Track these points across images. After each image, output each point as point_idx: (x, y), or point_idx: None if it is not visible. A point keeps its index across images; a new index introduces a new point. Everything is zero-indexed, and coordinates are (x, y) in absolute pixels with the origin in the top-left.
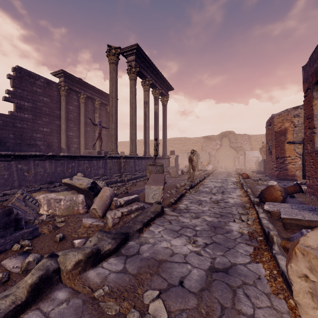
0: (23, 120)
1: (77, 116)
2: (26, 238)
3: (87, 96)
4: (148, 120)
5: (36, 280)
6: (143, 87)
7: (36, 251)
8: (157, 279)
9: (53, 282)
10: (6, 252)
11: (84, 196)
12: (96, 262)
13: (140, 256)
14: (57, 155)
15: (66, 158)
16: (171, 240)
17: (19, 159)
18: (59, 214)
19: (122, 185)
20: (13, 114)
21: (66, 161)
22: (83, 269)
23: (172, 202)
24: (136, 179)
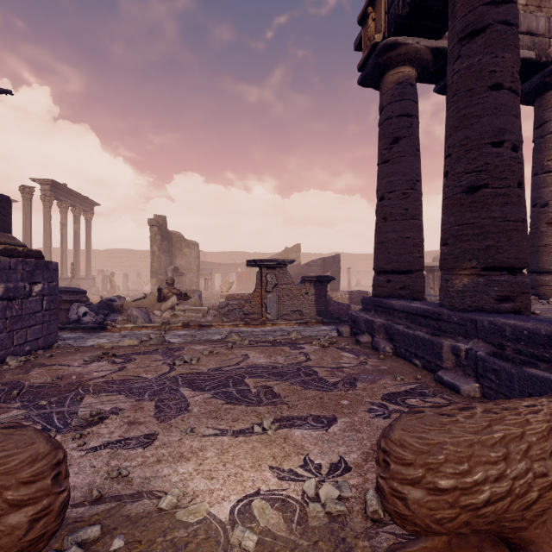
0: None
1: None
2: None
3: None
4: (66, 242)
5: None
6: (60, 209)
7: None
8: None
9: None
10: None
11: None
12: None
13: None
14: None
15: None
16: None
17: None
18: None
19: None
20: None
21: None
22: None
23: None
24: None
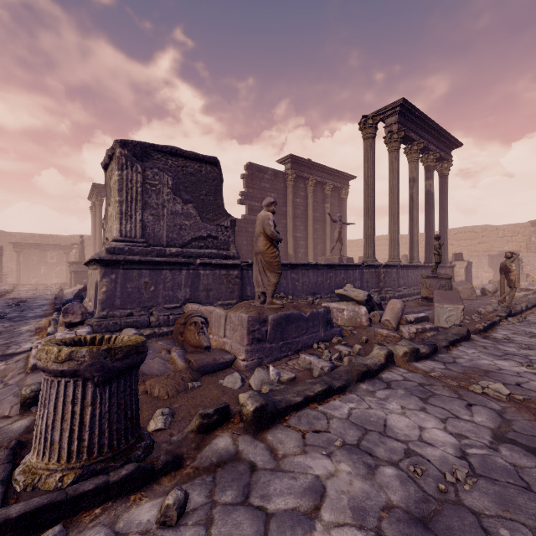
0: (254, 223)
1: (304, 210)
2: (337, 335)
3: (315, 181)
4: (416, 207)
5: (386, 353)
6: (408, 156)
7: (351, 345)
8: (488, 379)
9: (392, 361)
10: (330, 342)
11: (366, 308)
12: (416, 359)
13: (459, 364)
14: (319, 264)
15: (325, 267)
16: (493, 360)
17: (292, 269)
18: (341, 325)
19: (384, 304)
20: (245, 218)
21: (325, 271)
22: (409, 359)
23: (480, 330)
24: (400, 297)
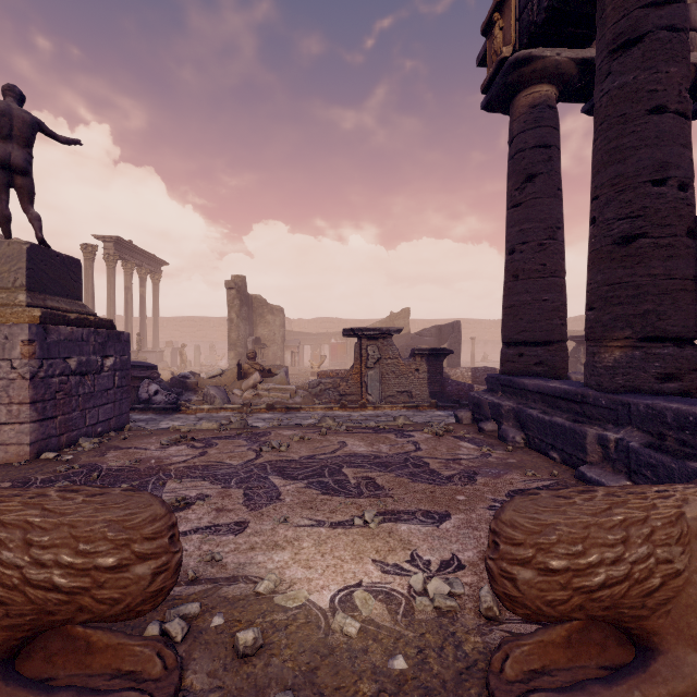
0: None
1: None
2: None
3: None
4: (131, 308)
5: None
6: (125, 270)
7: None
8: None
9: None
10: None
11: None
12: None
13: None
14: None
15: None
16: None
17: None
18: None
19: None
20: None
21: None
22: None
23: None
24: None
